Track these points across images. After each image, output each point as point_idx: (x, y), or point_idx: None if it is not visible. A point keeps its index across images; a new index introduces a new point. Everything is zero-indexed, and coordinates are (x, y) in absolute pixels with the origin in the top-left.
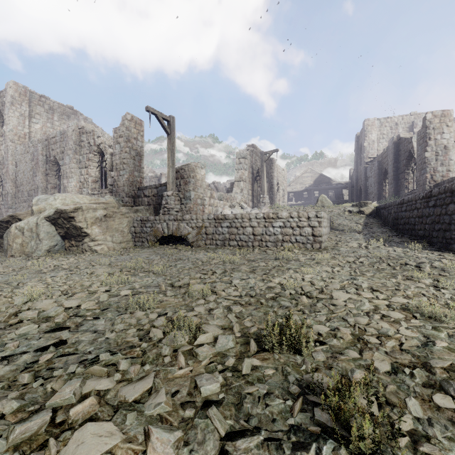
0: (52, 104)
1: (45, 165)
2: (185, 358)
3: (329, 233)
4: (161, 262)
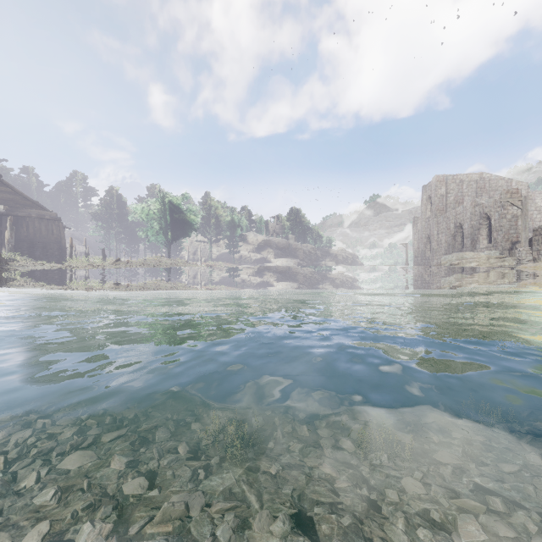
0: (462, 178)
1: (453, 229)
2: None
3: None
4: None
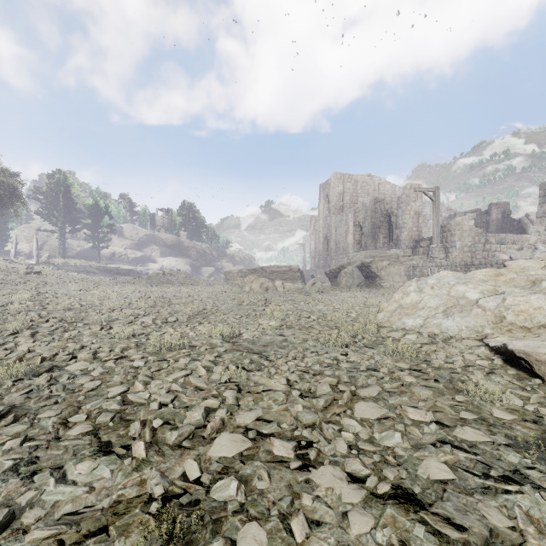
0: (356, 178)
1: (352, 228)
2: None
3: None
4: None
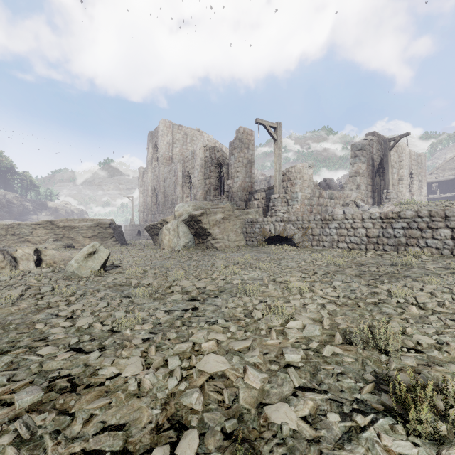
0: (186, 130)
1: (181, 179)
2: (277, 335)
3: None
4: (267, 260)
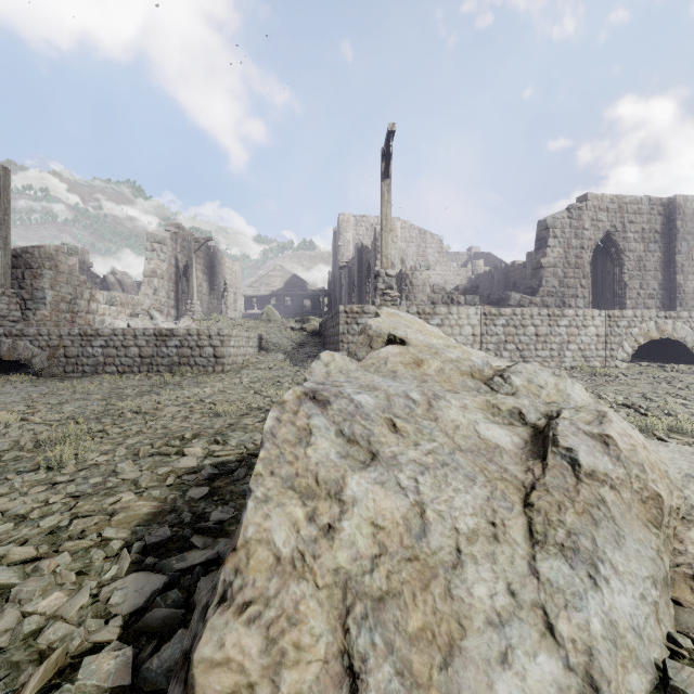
0: None
1: None
2: None
3: (254, 354)
4: None
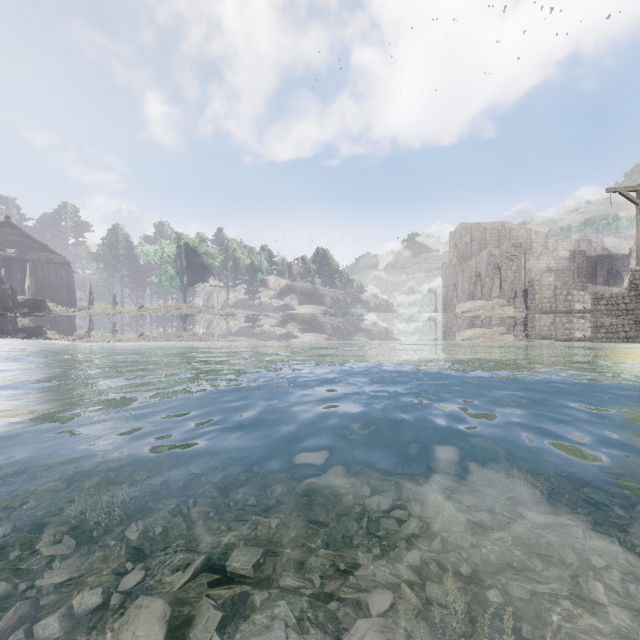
0: (485, 226)
1: (474, 278)
2: None
3: None
4: None
